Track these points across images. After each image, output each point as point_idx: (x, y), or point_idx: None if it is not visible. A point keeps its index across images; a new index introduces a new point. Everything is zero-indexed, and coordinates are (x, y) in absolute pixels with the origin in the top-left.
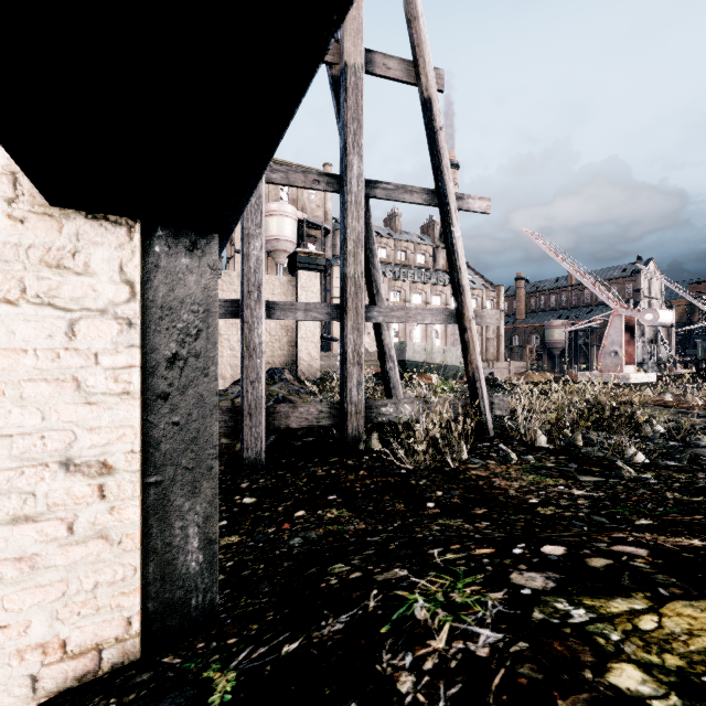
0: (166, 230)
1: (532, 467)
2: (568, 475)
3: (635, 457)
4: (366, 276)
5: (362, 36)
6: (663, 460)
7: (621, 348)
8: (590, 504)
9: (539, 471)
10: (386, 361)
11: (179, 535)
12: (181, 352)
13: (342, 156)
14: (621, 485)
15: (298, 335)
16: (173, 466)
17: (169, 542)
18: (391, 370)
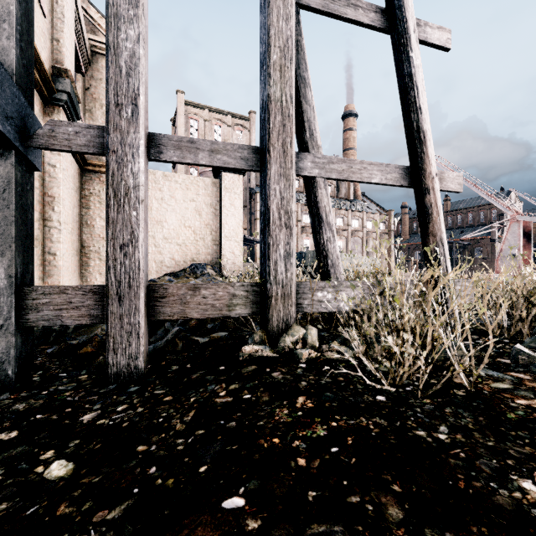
0: None
1: None
2: None
3: None
4: (296, 115)
5: None
6: None
7: (519, 251)
8: None
9: None
10: (323, 229)
11: None
12: None
13: None
14: None
15: (221, 234)
16: None
17: None
18: (328, 241)
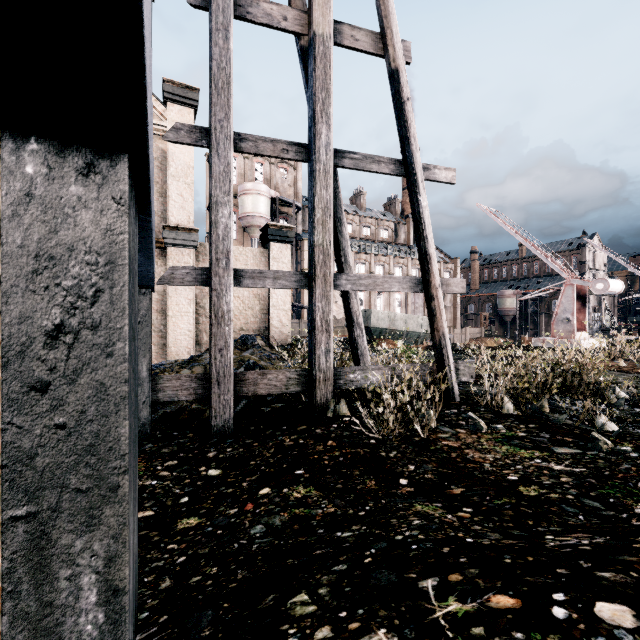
0: (43, 142)
1: (503, 436)
2: (542, 447)
3: (606, 425)
4: (334, 244)
5: (330, 6)
6: (634, 428)
7: (573, 315)
8: (575, 483)
9: (512, 441)
10: (354, 328)
11: (65, 589)
12: (69, 322)
13: (310, 125)
14: (601, 459)
15: (270, 304)
16: (56, 488)
17: (49, 600)
18: (358, 337)
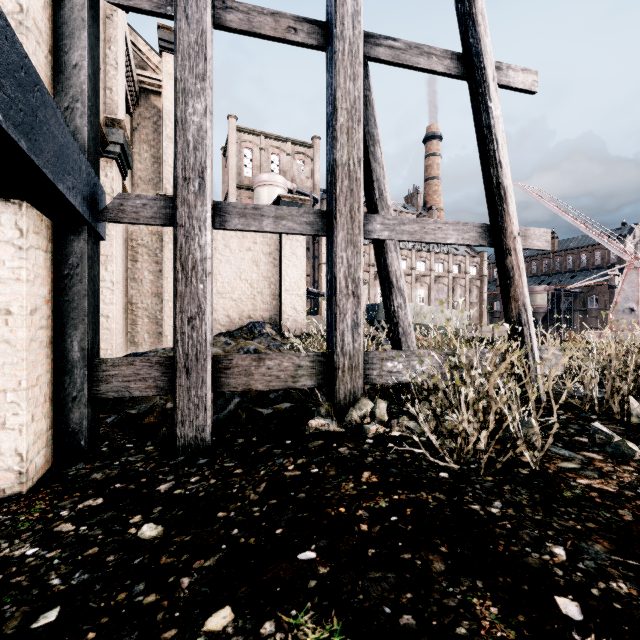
0: None
1: None
2: None
3: None
4: (364, 174)
5: None
6: None
7: (638, 304)
8: None
9: None
10: (393, 295)
11: None
12: None
13: None
14: None
15: (282, 288)
16: None
17: None
18: (399, 308)
